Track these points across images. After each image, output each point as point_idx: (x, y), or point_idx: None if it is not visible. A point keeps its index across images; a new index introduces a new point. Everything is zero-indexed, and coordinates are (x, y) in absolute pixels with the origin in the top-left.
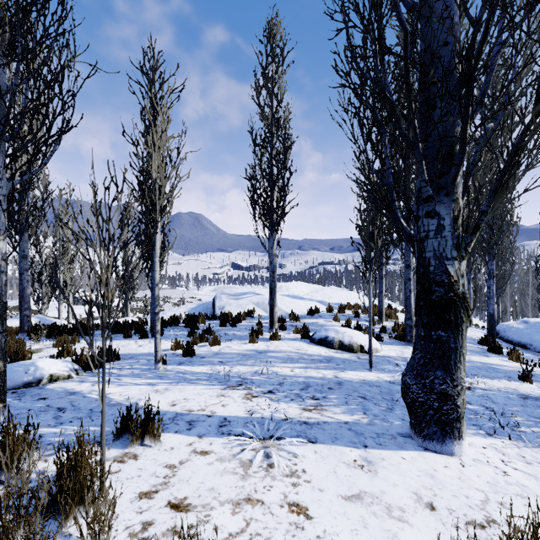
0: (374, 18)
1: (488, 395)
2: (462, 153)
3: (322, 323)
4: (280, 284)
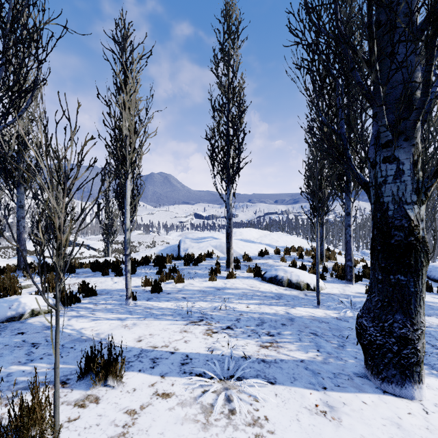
0: None
1: (431, 332)
2: (425, 96)
3: (271, 263)
4: (234, 230)
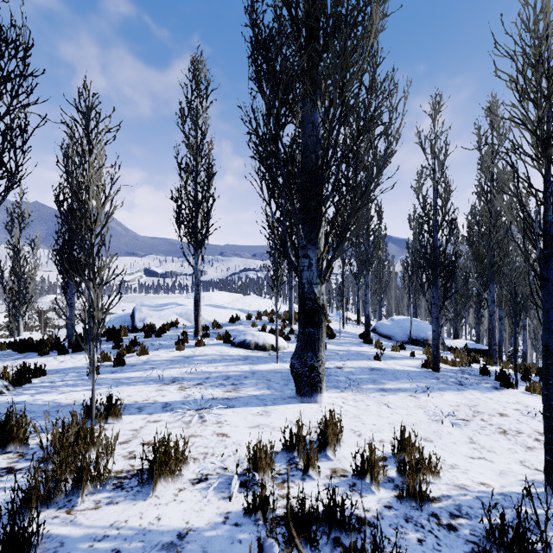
0: (269, 138)
1: (351, 370)
2: (320, 222)
3: (242, 329)
4: (203, 294)
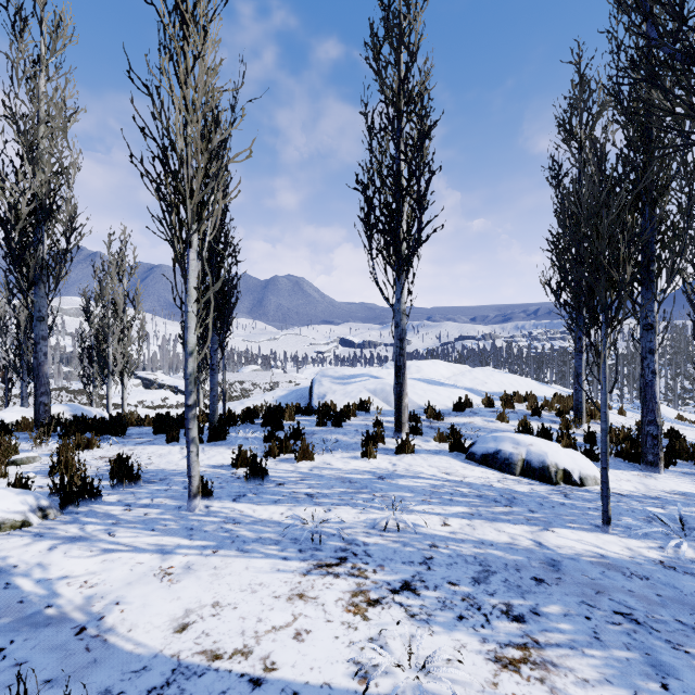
0: None
1: None
2: None
3: (480, 424)
4: (407, 363)
